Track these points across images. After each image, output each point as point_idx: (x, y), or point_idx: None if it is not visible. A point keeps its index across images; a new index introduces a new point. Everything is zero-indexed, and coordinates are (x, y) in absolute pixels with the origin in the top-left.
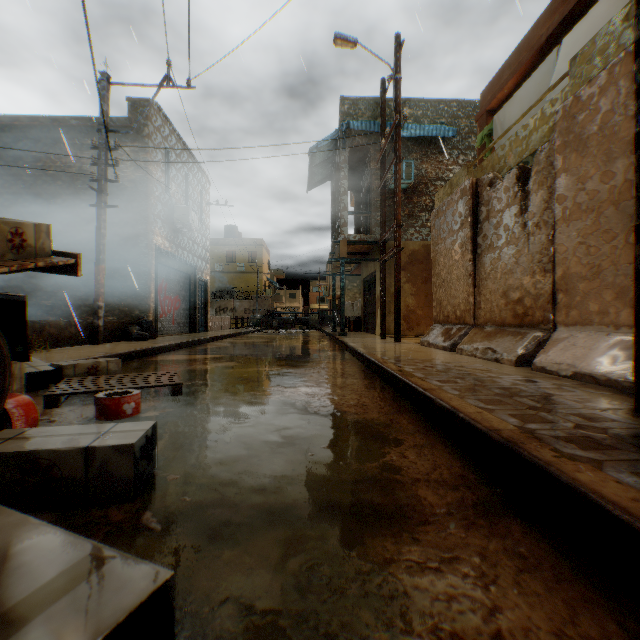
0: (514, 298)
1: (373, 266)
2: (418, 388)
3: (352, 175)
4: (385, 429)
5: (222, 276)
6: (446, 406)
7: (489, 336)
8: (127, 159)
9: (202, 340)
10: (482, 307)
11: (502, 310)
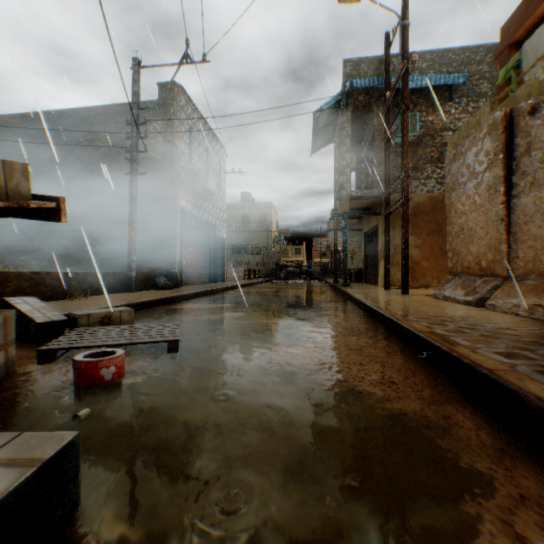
0: None
1: (375, 220)
2: (475, 366)
3: (353, 136)
4: (443, 440)
5: (238, 235)
6: None
7: (534, 290)
8: (157, 135)
9: (217, 289)
10: (519, 256)
11: None
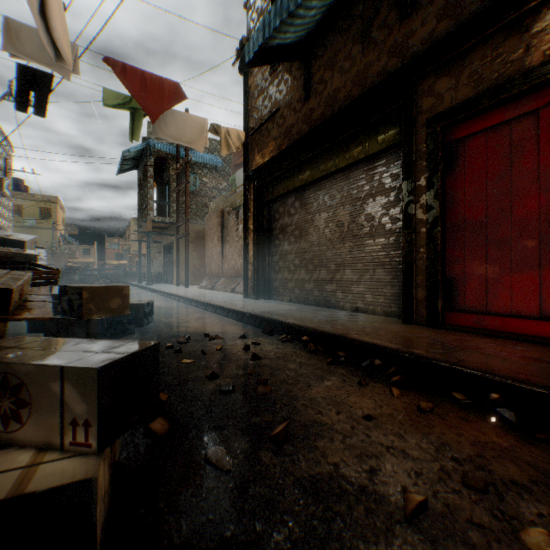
0: (234, 265)
1: (171, 238)
2: (189, 298)
3: (155, 168)
4: (177, 308)
5: None
6: (196, 300)
7: (226, 282)
8: None
9: None
10: (225, 269)
11: (231, 270)
